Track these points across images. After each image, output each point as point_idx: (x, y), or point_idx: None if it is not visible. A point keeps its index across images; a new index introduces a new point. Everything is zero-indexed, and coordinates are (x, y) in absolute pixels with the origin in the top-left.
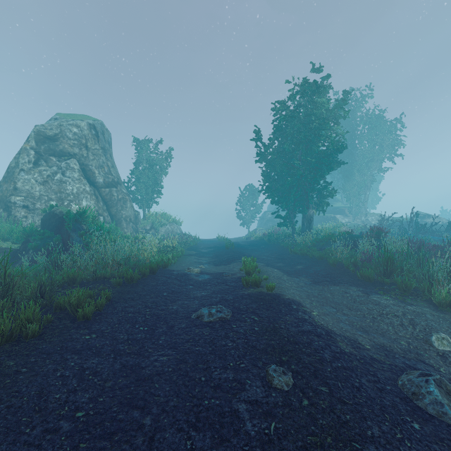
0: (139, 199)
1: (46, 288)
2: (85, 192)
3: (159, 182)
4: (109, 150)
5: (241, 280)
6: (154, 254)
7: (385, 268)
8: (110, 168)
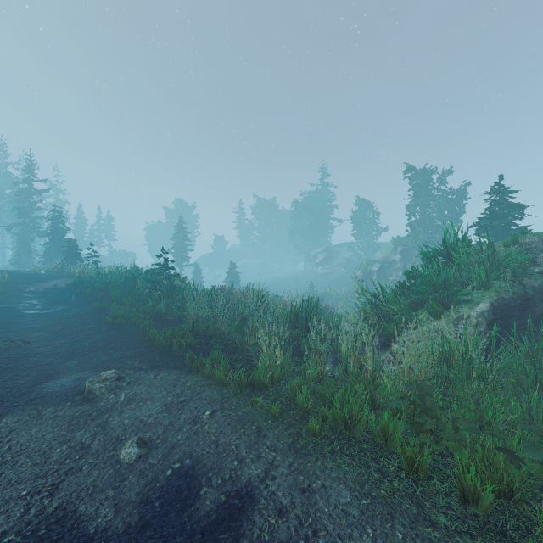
0: None
1: (178, 315)
2: None
3: None
4: None
5: None
6: (388, 382)
7: None
8: None
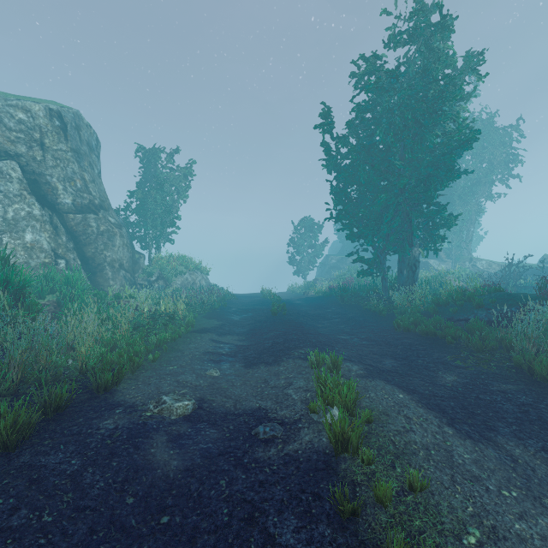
0: (142, 235)
1: None
2: (31, 217)
3: (175, 211)
4: (88, 155)
5: (321, 490)
6: (121, 336)
7: None
8: (89, 183)
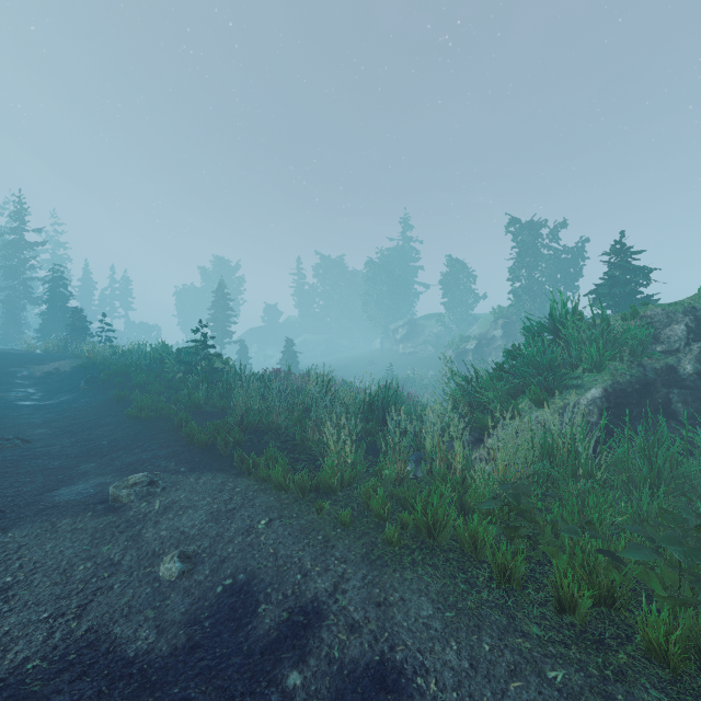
0: None
1: (221, 406)
2: None
3: None
4: None
5: None
6: (480, 482)
7: None
8: None
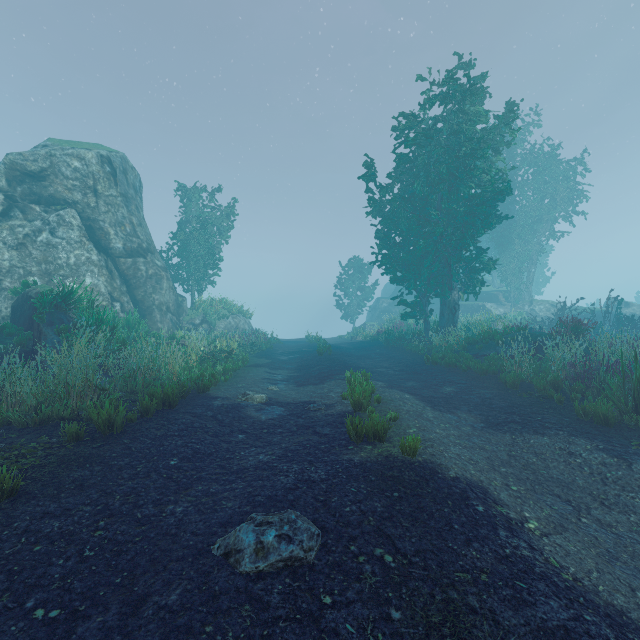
0: (184, 278)
1: None
2: (90, 262)
3: (217, 252)
4: (135, 199)
5: (344, 422)
6: (193, 365)
7: (638, 397)
8: (136, 227)
